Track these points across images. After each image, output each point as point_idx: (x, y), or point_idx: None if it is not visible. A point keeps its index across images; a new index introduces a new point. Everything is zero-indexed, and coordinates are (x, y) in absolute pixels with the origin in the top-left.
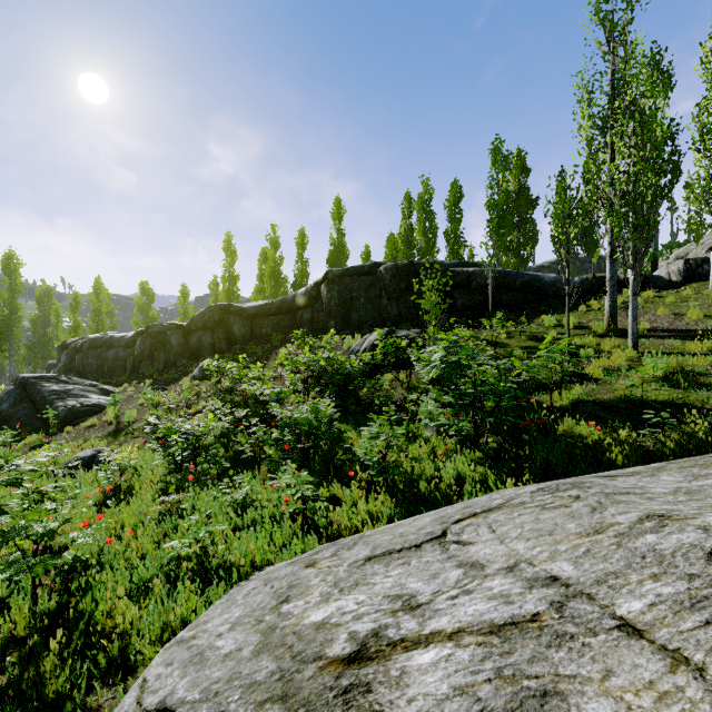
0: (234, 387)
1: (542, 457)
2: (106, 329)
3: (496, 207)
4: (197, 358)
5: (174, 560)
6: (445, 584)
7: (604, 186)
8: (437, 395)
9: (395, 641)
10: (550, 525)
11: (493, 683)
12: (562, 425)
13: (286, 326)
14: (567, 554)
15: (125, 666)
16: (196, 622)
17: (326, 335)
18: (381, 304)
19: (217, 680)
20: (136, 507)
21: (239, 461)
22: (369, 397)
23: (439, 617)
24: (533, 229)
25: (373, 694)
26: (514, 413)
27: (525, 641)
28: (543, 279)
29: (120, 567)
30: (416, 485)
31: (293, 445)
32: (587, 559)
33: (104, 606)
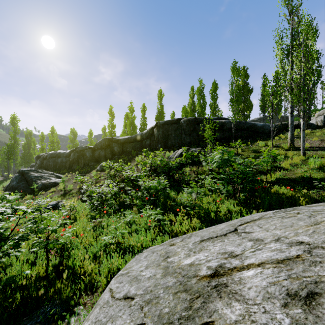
0: (117, 174)
1: (267, 202)
2: (56, 149)
3: (234, 92)
4: (98, 162)
5: (105, 244)
6: (246, 247)
7: (288, 81)
8: (216, 175)
9: (231, 268)
10: (289, 223)
11: (288, 280)
12: (273, 189)
13: (138, 147)
14: (304, 233)
15: (92, 288)
16: (125, 268)
17: (157, 151)
18: (181, 137)
19: (149, 286)
20: (81, 225)
21: (122, 206)
22: (179, 178)
23: (250, 259)
24: (250, 103)
25: (229, 287)
26: (251, 183)
27: (297, 265)
28: (257, 125)
29: (81, 248)
30: (209, 214)
31: (147, 198)
32: (315, 234)
33: (78, 263)
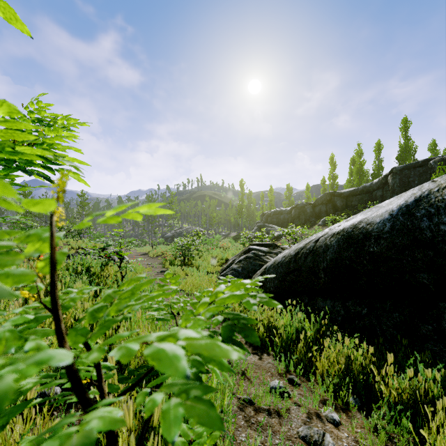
0: None
1: None
2: (274, 207)
3: None
4: (319, 218)
5: None
6: None
7: None
8: None
9: None
10: None
11: None
12: None
13: (366, 200)
14: None
15: None
16: None
17: None
18: None
19: None
20: None
21: None
22: None
23: None
24: None
25: None
26: None
27: None
28: None
29: None
30: None
31: None
32: None
33: None
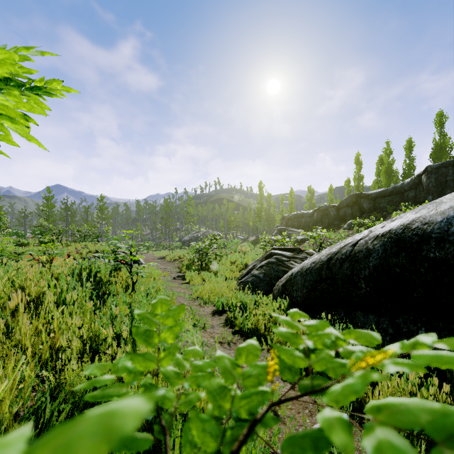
0: None
1: None
2: (294, 210)
3: None
4: (343, 221)
5: None
6: None
7: None
8: None
9: None
10: None
11: None
12: None
13: (396, 202)
14: None
15: None
16: None
17: None
18: None
19: None
20: None
21: None
22: None
23: None
24: None
25: None
26: None
27: None
28: None
29: None
30: None
31: None
32: None
33: None
